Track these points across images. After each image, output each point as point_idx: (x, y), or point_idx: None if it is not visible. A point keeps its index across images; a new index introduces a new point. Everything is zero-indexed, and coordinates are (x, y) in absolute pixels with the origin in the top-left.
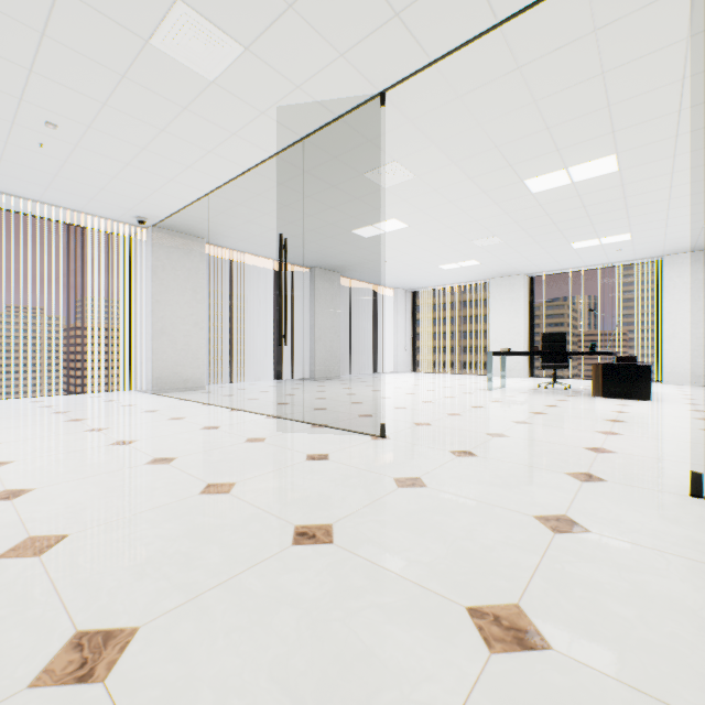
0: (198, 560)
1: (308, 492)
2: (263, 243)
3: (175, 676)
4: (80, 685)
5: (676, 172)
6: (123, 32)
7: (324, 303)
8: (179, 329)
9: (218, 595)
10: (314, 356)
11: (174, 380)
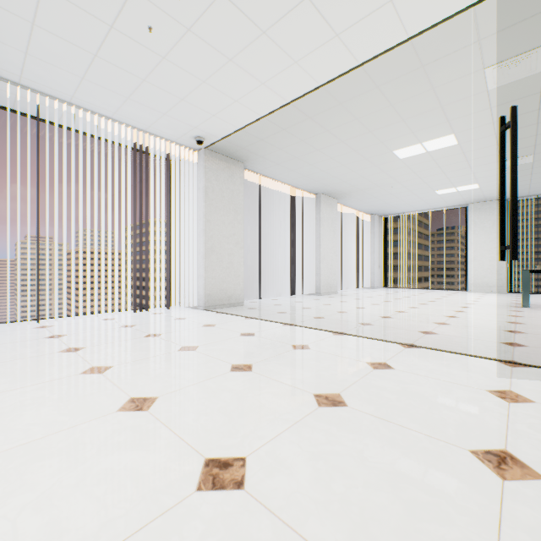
0: None
1: None
2: (294, 168)
3: None
4: None
5: None
6: None
7: (326, 226)
8: (224, 248)
9: None
10: (320, 273)
11: (220, 296)
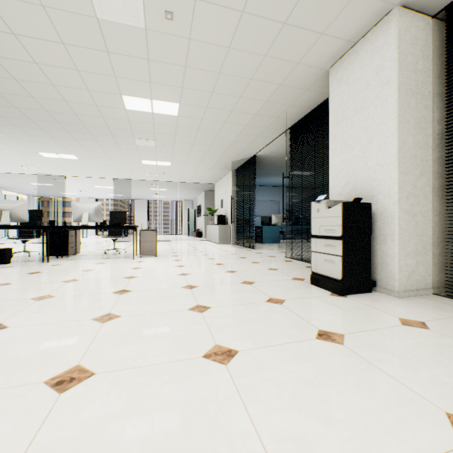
0: None
1: None
2: None
3: None
4: None
5: (126, 190)
6: (14, 164)
7: None
8: None
9: None
10: None
11: None
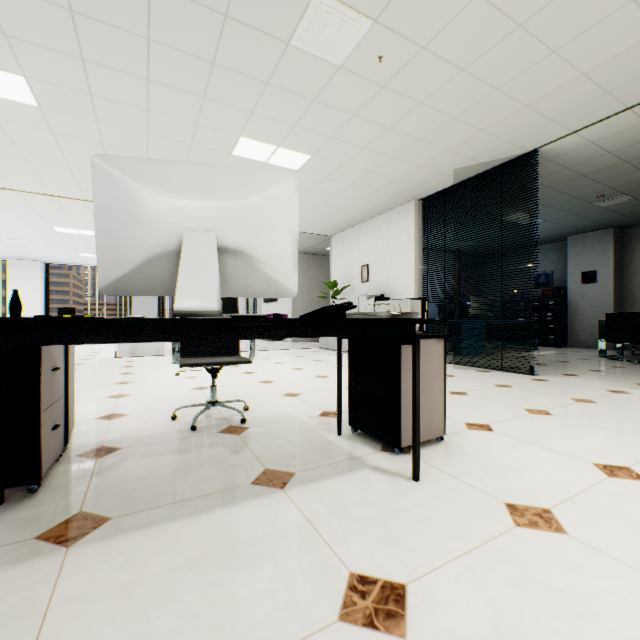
0: None
1: None
2: None
3: None
4: None
5: None
6: None
7: None
8: None
9: None
10: None
11: None
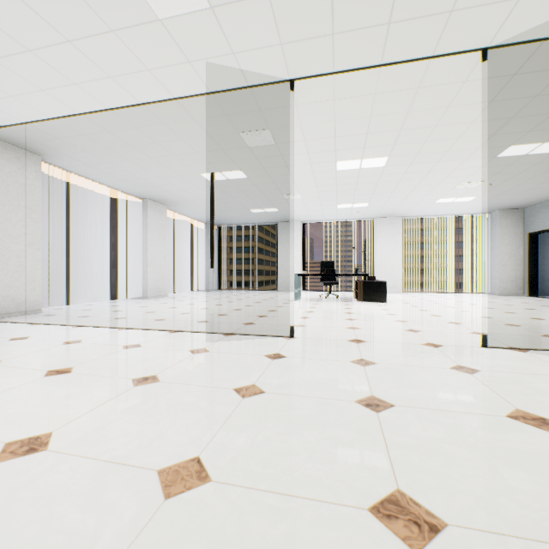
0: (343, 439)
1: (320, 380)
2: (109, 171)
3: (472, 501)
4: (441, 533)
5: (407, 173)
6: None
7: (155, 231)
8: (10, 249)
9: (400, 453)
10: (147, 277)
11: (5, 304)
